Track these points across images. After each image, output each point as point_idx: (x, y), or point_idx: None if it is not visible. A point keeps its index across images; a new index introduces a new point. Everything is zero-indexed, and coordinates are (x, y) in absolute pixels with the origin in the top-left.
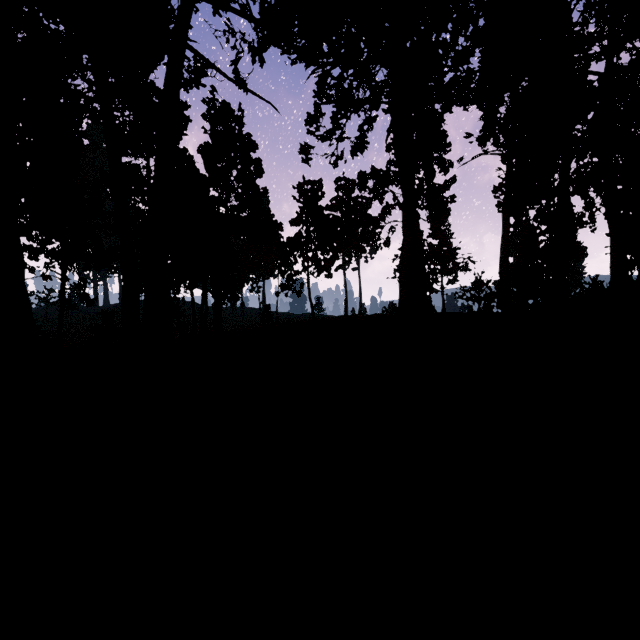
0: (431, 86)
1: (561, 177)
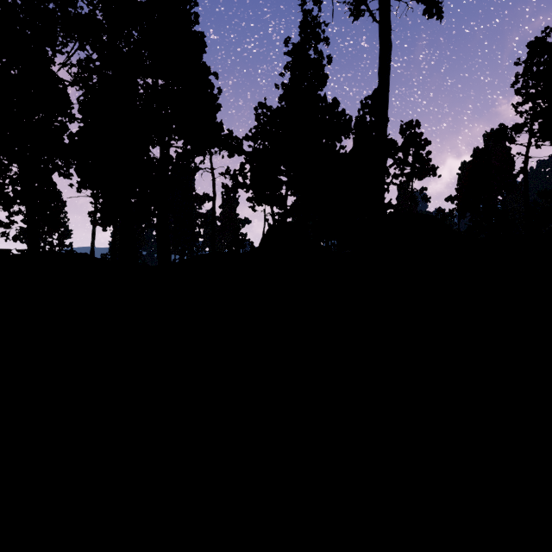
0: (47, 159)
1: (115, 222)
